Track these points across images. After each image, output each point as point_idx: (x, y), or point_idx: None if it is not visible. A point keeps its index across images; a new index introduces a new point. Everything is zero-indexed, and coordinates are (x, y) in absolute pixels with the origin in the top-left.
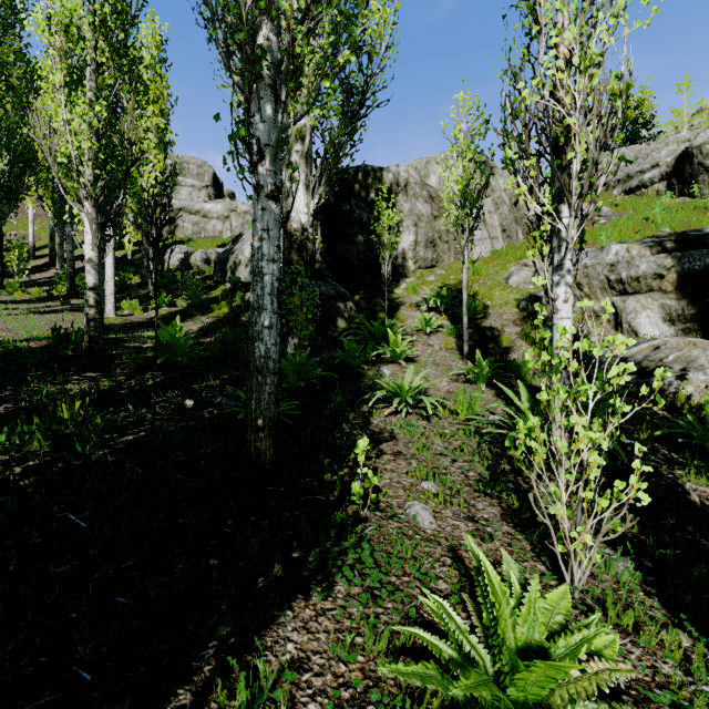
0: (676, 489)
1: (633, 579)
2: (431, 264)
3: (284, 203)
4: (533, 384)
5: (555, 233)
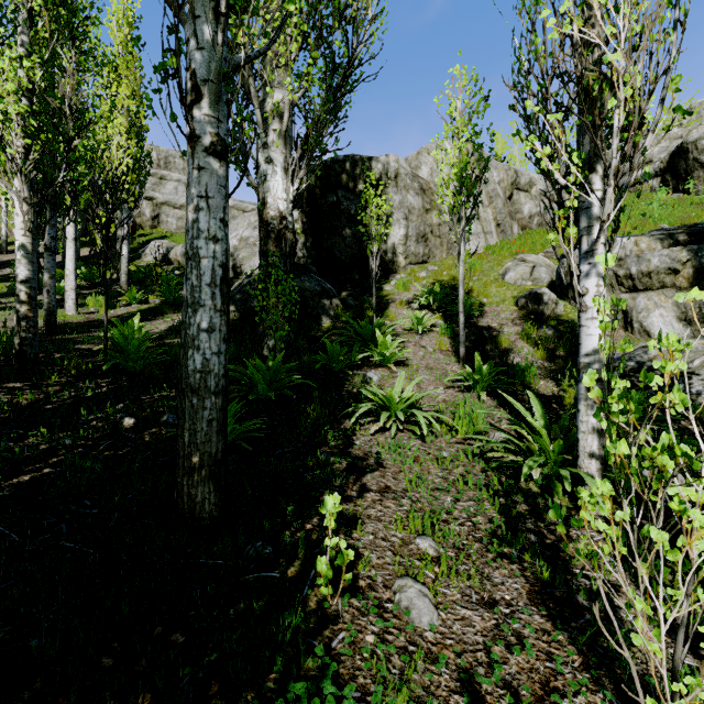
0: None
1: None
2: (422, 259)
3: (260, 188)
4: (539, 392)
5: (584, 210)
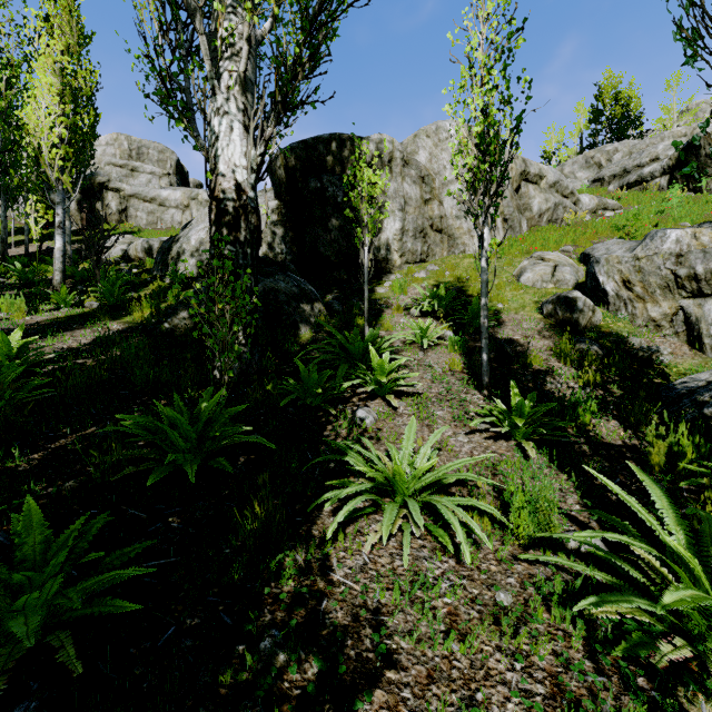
0: None
1: None
2: (420, 258)
3: (210, 150)
4: (602, 439)
5: None
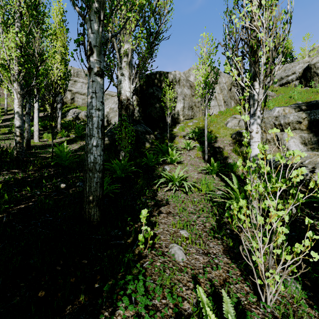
0: (315, 232)
1: (300, 295)
2: (191, 117)
3: (118, 86)
4: (239, 175)
5: (251, 97)
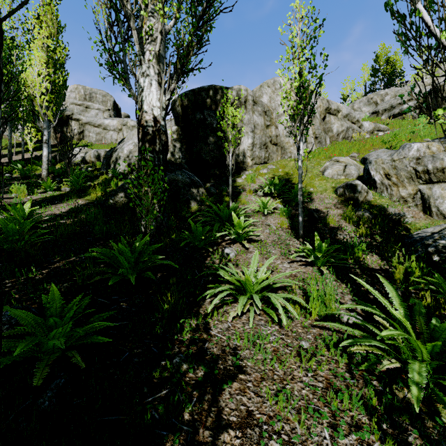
0: None
1: None
2: (264, 161)
3: (138, 97)
4: (368, 266)
5: None
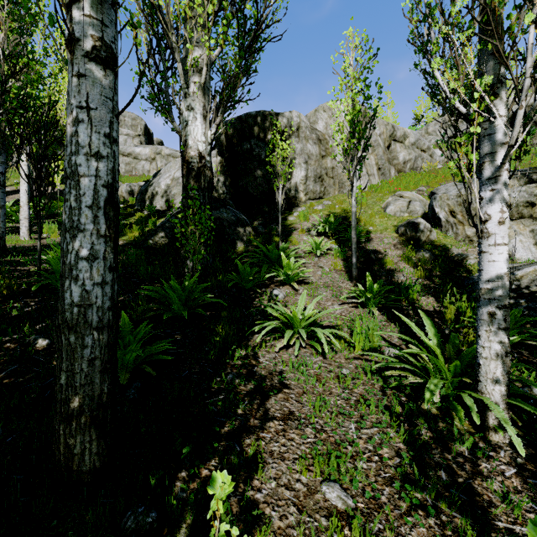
0: None
1: None
2: (319, 196)
3: (182, 132)
4: (422, 307)
5: (486, 137)
